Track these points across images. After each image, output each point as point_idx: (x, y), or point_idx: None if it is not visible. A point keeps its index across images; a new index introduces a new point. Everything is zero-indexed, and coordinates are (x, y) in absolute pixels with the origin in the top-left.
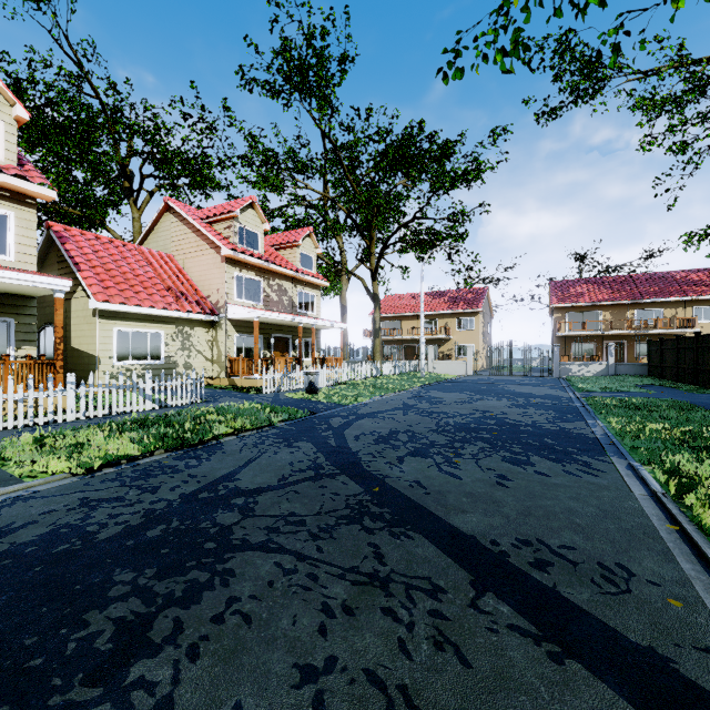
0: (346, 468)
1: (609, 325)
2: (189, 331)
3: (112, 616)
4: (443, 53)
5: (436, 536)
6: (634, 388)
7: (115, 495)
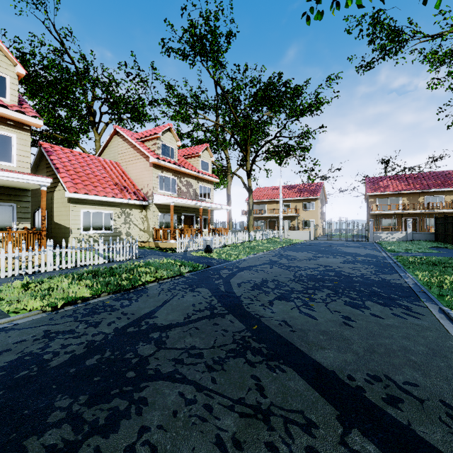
0: (232, 309)
1: (407, 207)
2: (129, 211)
3: (46, 443)
4: (307, 0)
5: (303, 370)
6: (427, 250)
7: (69, 328)
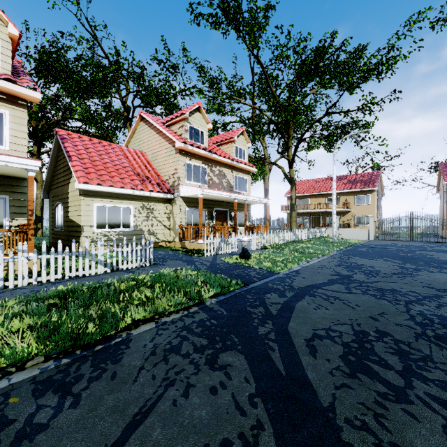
0: None
1: None
2: (152, 206)
3: None
4: None
5: None
6: None
7: None
